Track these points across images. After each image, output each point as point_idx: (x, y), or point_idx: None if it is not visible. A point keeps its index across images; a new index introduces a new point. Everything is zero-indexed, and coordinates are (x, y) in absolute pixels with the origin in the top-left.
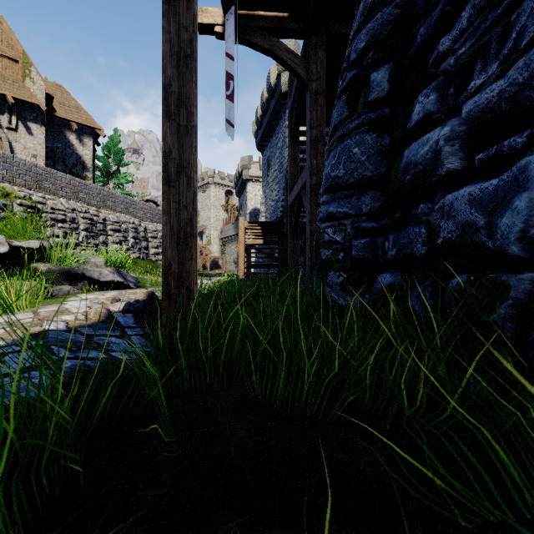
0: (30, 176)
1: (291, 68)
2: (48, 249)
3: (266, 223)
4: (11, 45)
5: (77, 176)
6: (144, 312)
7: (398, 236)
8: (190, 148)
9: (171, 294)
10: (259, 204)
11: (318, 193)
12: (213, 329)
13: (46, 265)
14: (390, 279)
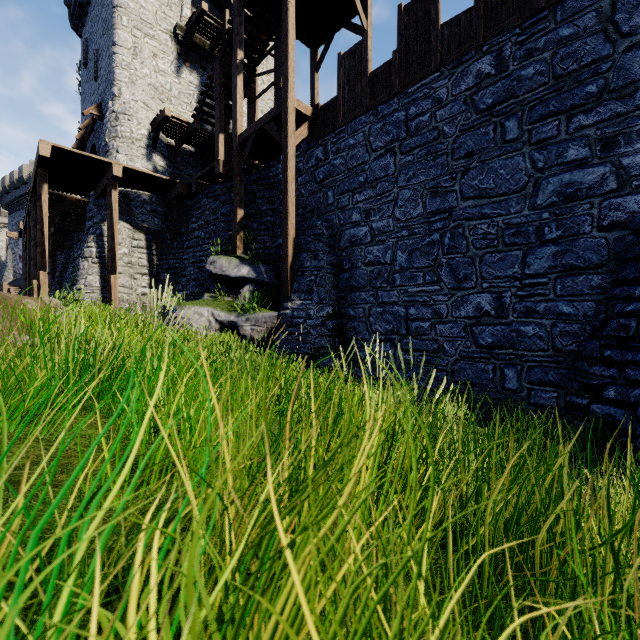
0: None
1: None
2: None
3: None
4: None
5: None
6: None
7: None
8: None
9: None
10: None
11: None
12: None
13: None
14: None
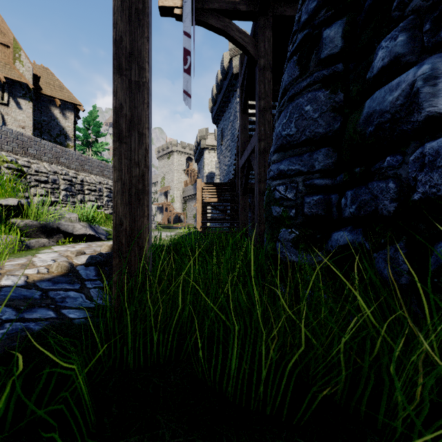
0: (17, 143)
1: (242, 46)
2: (26, 206)
3: (220, 184)
4: (3, 33)
5: (60, 144)
6: (106, 264)
7: (358, 192)
8: (142, 105)
9: (122, 252)
10: (214, 168)
11: (265, 156)
12: (164, 287)
13: (23, 220)
14: (349, 237)
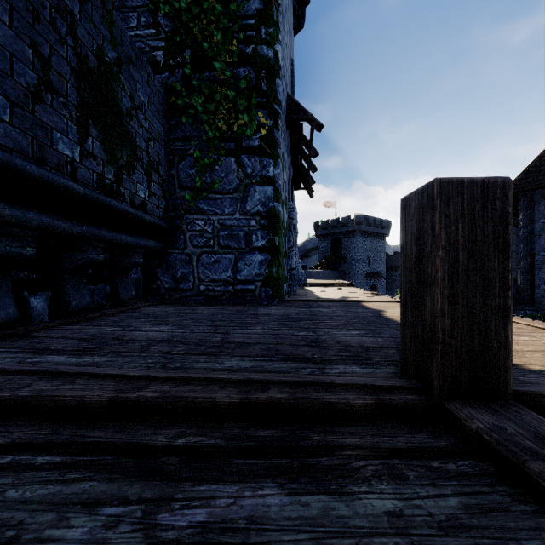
0: None
1: None
2: None
3: None
4: None
5: None
6: None
7: None
8: None
9: None
10: None
11: None
12: None
13: None
14: None
